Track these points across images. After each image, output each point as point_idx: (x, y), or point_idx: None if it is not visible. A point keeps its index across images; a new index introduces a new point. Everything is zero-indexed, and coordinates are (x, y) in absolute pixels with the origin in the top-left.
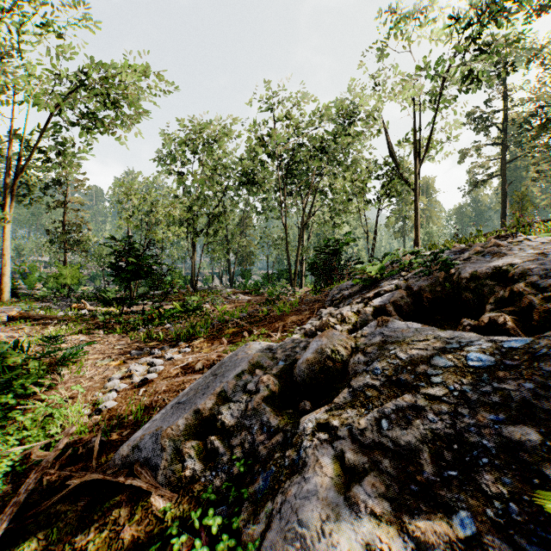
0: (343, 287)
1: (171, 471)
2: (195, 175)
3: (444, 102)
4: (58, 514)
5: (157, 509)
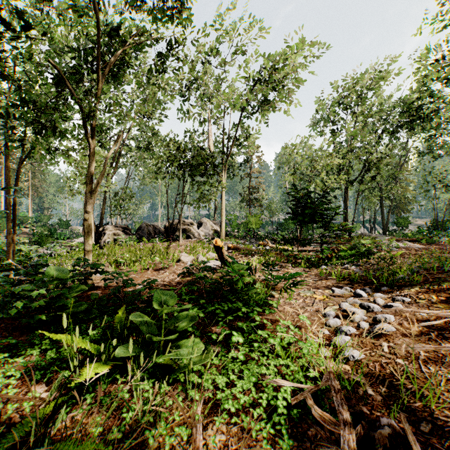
0: None
1: None
2: (349, 128)
3: None
4: None
5: None
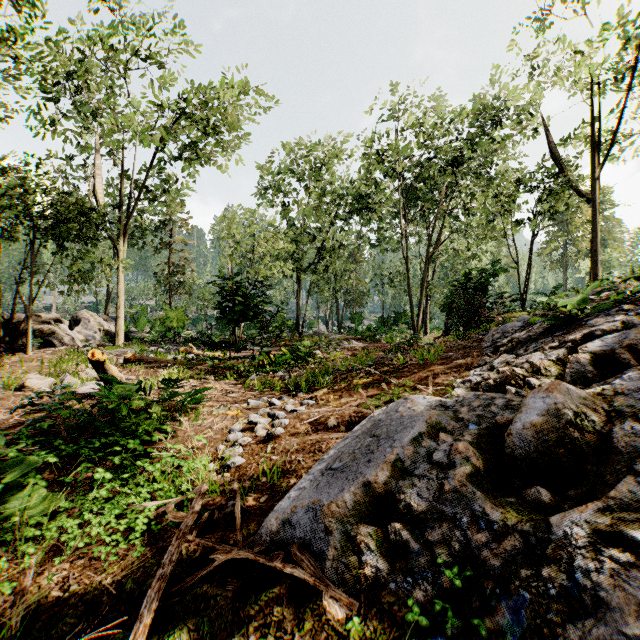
0: (506, 329)
1: (343, 564)
2: (301, 204)
3: (639, 76)
4: (207, 598)
5: (335, 618)
